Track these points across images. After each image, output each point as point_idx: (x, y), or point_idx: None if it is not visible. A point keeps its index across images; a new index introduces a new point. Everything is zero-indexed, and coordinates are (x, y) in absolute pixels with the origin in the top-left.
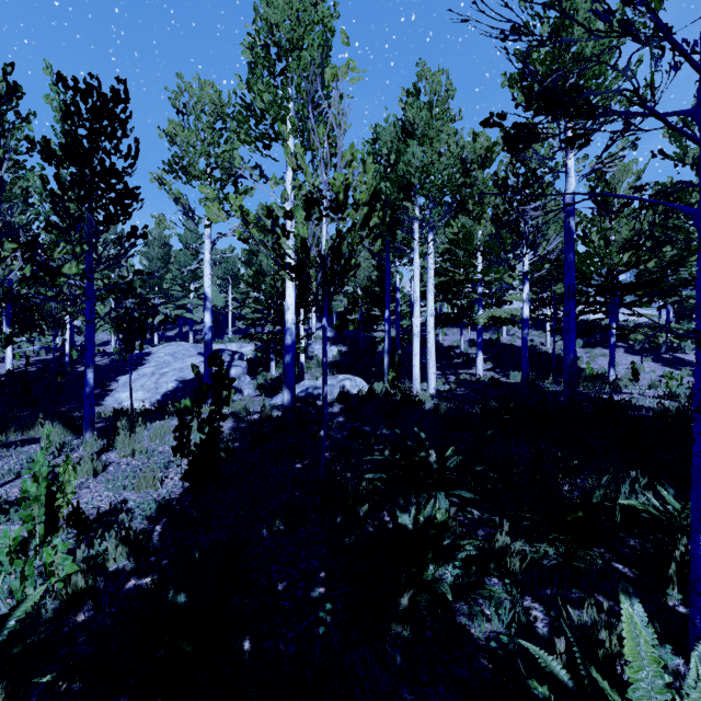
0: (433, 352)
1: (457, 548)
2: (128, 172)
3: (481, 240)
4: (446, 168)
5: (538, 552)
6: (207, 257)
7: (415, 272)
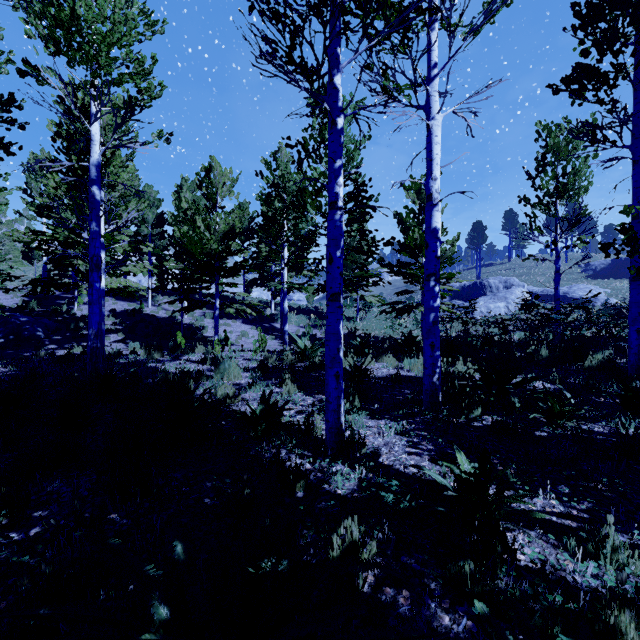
0: None
1: None
2: None
3: None
4: None
5: None
6: None
7: None
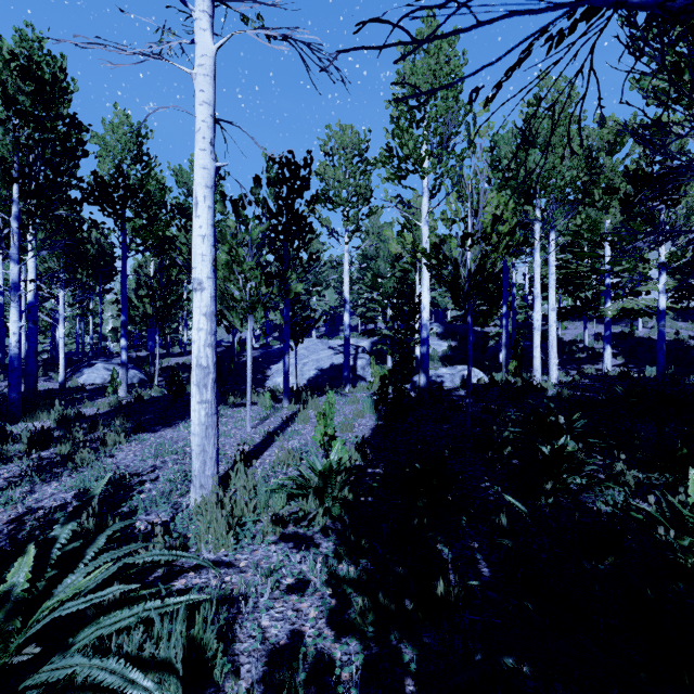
0: (554, 344)
1: (584, 463)
2: (309, 214)
3: (609, 229)
4: (569, 169)
5: (650, 480)
6: (346, 268)
7: (536, 269)
